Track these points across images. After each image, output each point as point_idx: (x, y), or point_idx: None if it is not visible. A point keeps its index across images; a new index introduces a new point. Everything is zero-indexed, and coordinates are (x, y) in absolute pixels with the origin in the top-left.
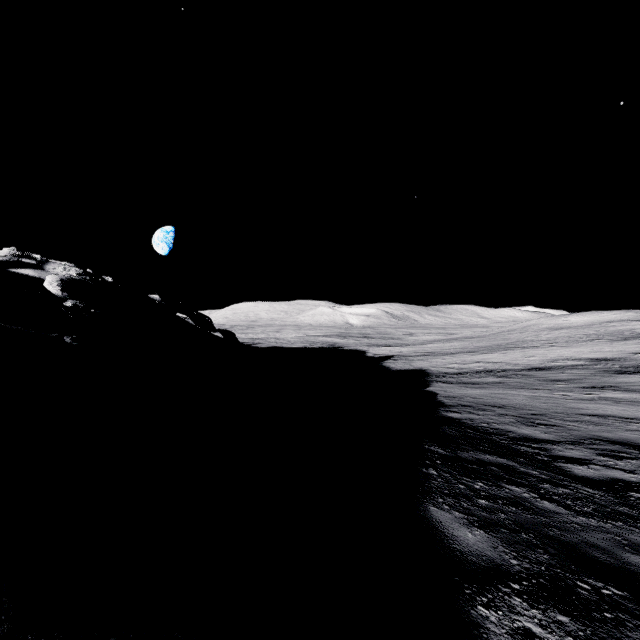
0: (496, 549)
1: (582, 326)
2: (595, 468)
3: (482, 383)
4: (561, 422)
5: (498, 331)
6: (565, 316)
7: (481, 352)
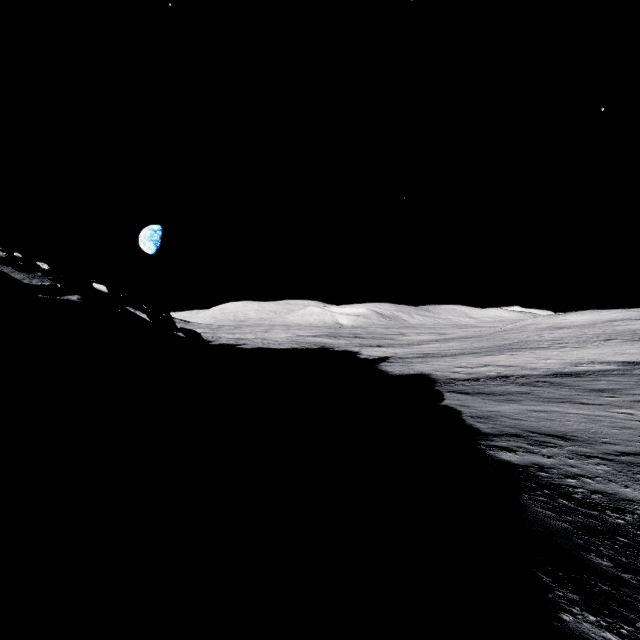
0: None
1: (584, 325)
2: None
3: (506, 394)
4: None
5: (494, 331)
6: (563, 315)
7: (485, 353)
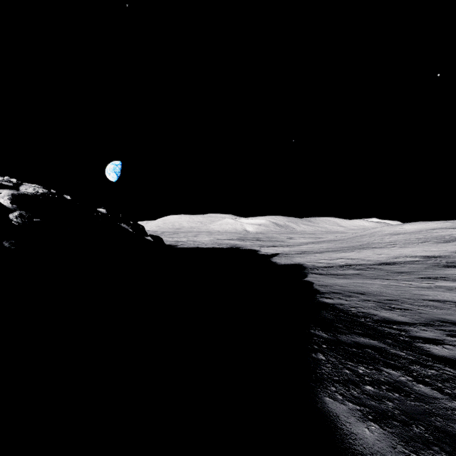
0: (396, 450)
1: (414, 232)
2: (449, 348)
3: (345, 274)
4: (411, 306)
5: (353, 236)
6: (401, 225)
7: (342, 251)
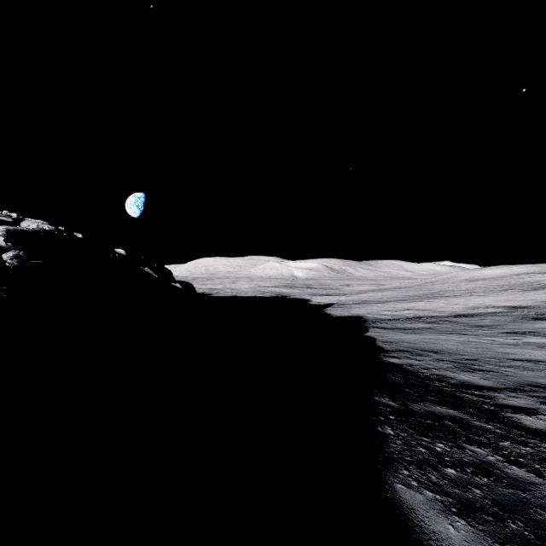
0: None
1: (495, 278)
2: (544, 419)
3: (414, 329)
4: (496, 367)
5: (423, 282)
6: (480, 269)
7: (410, 300)
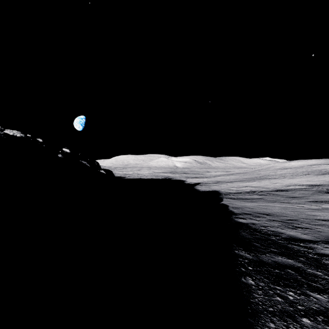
0: None
1: (298, 167)
2: None
3: (251, 199)
4: (310, 225)
5: (254, 170)
6: (288, 162)
7: (247, 181)
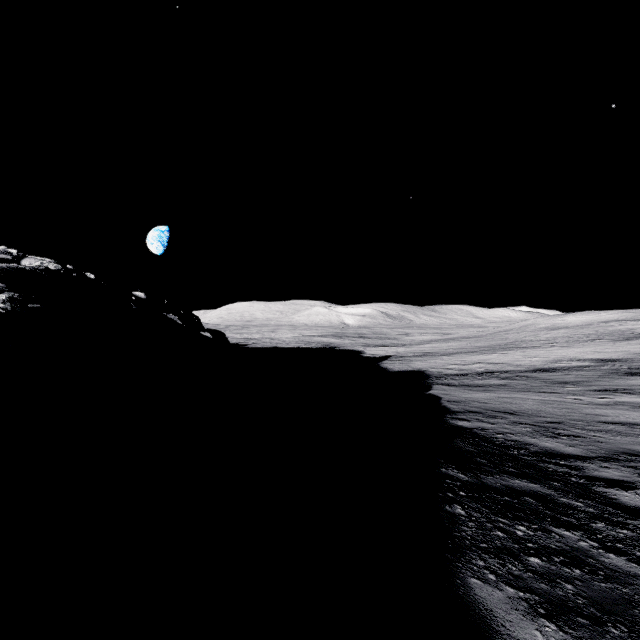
0: None
1: (580, 326)
2: None
3: (486, 385)
4: (584, 432)
5: (495, 331)
6: (562, 316)
7: (480, 352)
